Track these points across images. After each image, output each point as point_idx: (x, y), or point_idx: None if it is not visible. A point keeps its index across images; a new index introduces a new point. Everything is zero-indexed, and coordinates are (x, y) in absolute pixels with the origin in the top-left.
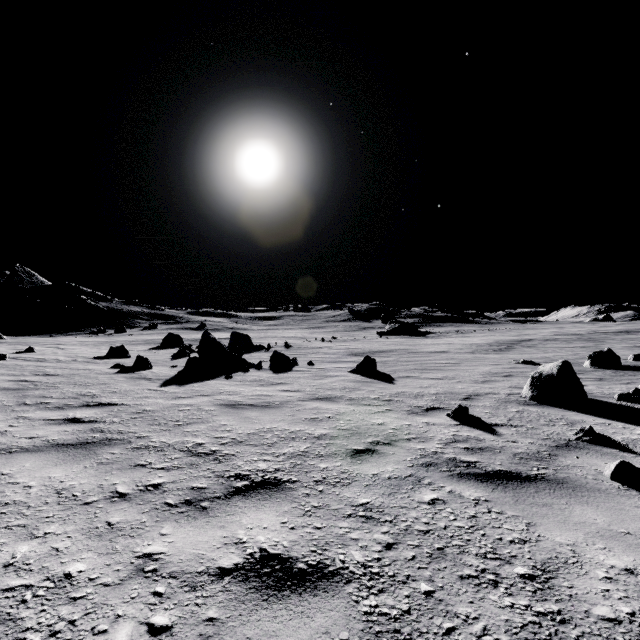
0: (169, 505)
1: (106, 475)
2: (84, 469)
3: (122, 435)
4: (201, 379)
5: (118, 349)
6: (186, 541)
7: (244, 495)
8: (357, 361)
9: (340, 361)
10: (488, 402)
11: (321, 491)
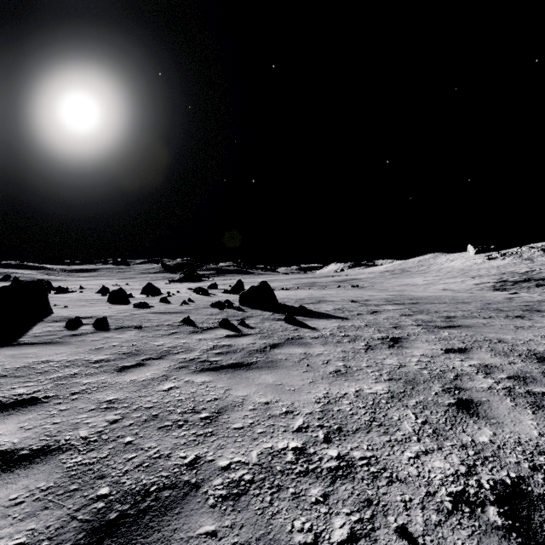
0: None
1: None
2: None
3: None
4: None
5: None
6: None
7: None
8: None
9: None
10: None
11: None
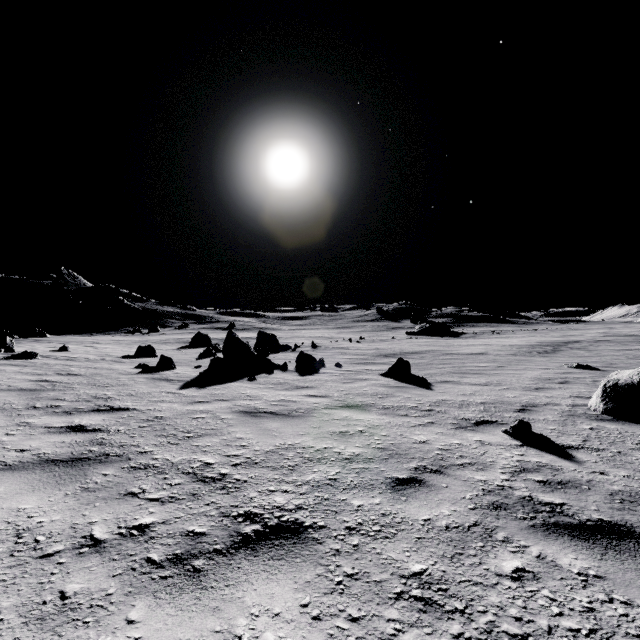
0: (151, 563)
1: (86, 508)
2: (63, 498)
3: (123, 449)
4: (223, 381)
5: (146, 348)
6: (160, 638)
7: (253, 549)
8: (388, 363)
9: (369, 363)
10: (550, 415)
11: (356, 546)
